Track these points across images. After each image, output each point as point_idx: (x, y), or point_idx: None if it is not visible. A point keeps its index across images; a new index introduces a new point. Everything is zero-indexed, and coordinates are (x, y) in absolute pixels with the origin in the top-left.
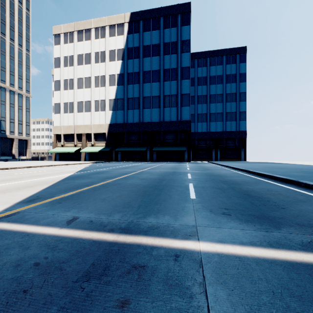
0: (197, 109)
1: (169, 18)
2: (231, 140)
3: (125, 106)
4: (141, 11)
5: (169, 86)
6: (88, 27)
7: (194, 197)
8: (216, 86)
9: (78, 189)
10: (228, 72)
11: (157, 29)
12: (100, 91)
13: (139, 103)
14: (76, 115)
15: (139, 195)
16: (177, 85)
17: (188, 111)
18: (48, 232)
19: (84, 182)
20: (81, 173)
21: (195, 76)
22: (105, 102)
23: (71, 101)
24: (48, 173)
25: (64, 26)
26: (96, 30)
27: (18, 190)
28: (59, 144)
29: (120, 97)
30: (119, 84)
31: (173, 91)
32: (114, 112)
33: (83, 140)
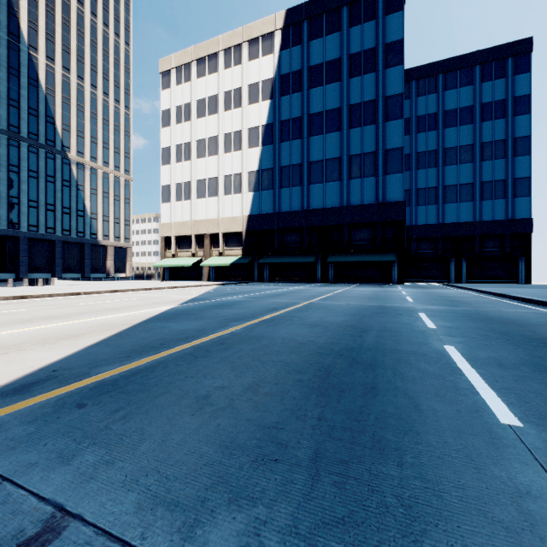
0: (416, 179)
1: (361, 5)
2: (492, 238)
3: (276, 182)
4: (304, 3)
5: (360, 136)
6: (214, 50)
7: (516, 420)
8: (458, 130)
9: (160, 349)
10: (485, 98)
11: (336, 30)
12: (232, 158)
13: (301, 175)
14: (194, 204)
15: (310, 387)
16: (377, 133)
17: (399, 183)
18: None
19: (184, 329)
20: (189, 306)
21: (412, 115)
22: (242, 177)
23: (186, 181)
24: (134, 304)
25: (176, 55)
26: (227, 52)
27: (41, 344)
28: (169, 253)
29: (267, 166)
30: (265, 143)
31: (369, 146)
32: (257, 194)
33: (205, 246)
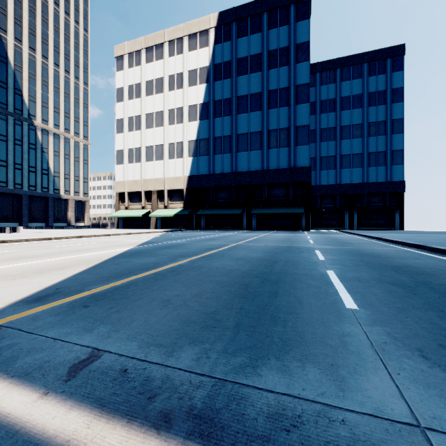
0: (319, 149)
1: (277, 13)
2: (376, 196)
3: (211, 149)
4: (233, 8)
5: (276, 115)
6: (160, 41)
7: (355, 306)
8: (351, 113)
9: (130, 275)
10: (371, 89)
11: (258, 31)
12: (175, 130)
13: (230, 145)
14: (143, 166)
15: (235, 294)
16: (289, 113)
17: (307, 153)
18: (6, 409)
19: (144, 263)
20: (144, 247)
21: (317, 99)
22: (183, 145)
23: (137, 147)
24: (99, 246)
25: (128, 43)
26: (171, 43)
27: (38, 274)
28: (123, 206)
29: (204, 137)
30: (202, 118)
31: (283, 123)
32: (195, 158)
33: (153, 200)
